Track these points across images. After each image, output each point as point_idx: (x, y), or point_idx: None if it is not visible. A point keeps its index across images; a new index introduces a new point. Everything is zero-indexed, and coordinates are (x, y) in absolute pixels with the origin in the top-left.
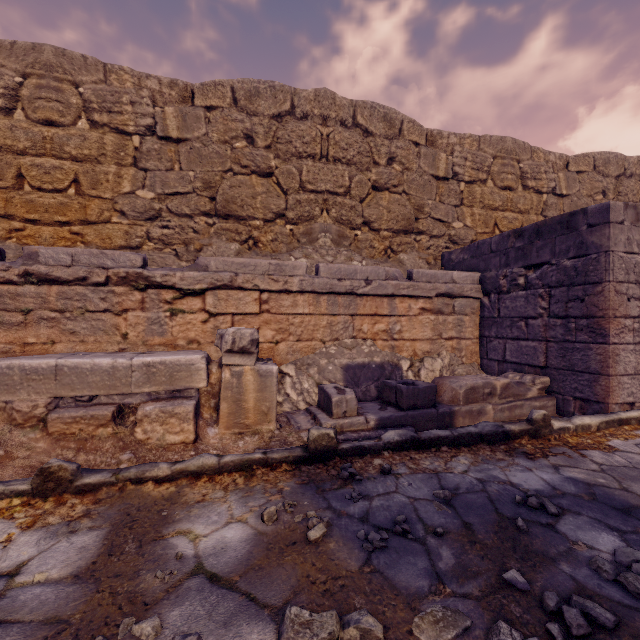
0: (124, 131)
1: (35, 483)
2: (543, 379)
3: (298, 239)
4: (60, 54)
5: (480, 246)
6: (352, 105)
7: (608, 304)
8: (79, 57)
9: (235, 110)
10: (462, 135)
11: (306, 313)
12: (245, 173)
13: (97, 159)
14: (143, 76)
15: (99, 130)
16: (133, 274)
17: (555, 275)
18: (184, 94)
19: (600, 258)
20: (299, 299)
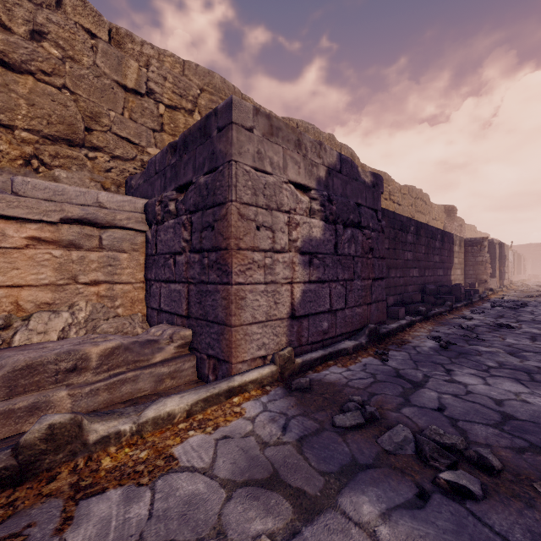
0: None
1: None
2: (184, 333)
3: None
4: None
5: (149, 167)
6: None
7: (231, 231)
8: None
9: None
10: (162, 50)
11: None
12: None
13: None
14: None
15: None
16: None
17: (193, 196)
18: None
19: (225, 171)
20: None
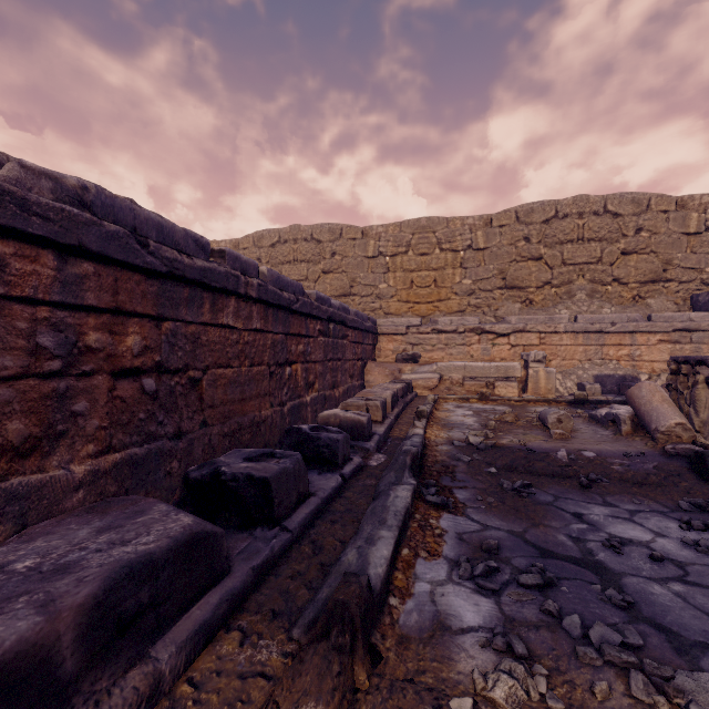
0: (456, 250)
1: (479, 396)
2: None
3: (560, 297)
4: (428, 220)
5: None
6: (603, 199)
7: None
8: (436, 219)
9: (517, 224)
10: None
11: (568, 344)
12: (524, 261)
13: (444, 268)
14: (465, 218)
15: (444, 252)
16: (476, 327)
17: None
18: (486, 222)
19: None
20: (564, 336)
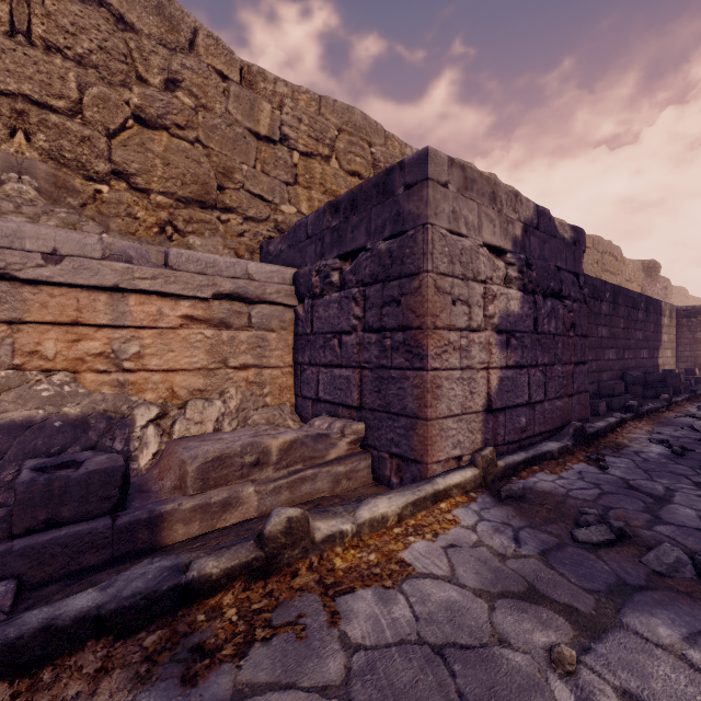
0: None
1: None
2: (356, 427)
3: None
4: None
5: (297, 230)
6: None
7: (426, 307)
8: None
9: None
10: (296, 87)
11: None
12: None
13: None
14: None
15: None
16: None
17: (369, 265)
18: None
19: (418, 236)
20: None
